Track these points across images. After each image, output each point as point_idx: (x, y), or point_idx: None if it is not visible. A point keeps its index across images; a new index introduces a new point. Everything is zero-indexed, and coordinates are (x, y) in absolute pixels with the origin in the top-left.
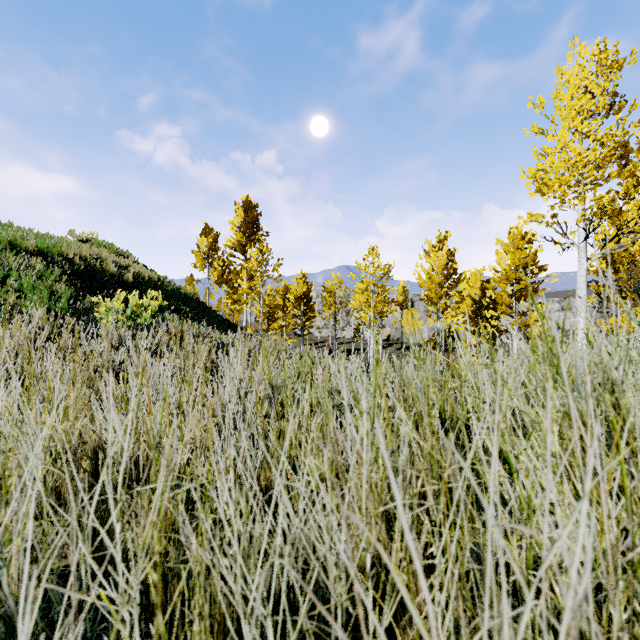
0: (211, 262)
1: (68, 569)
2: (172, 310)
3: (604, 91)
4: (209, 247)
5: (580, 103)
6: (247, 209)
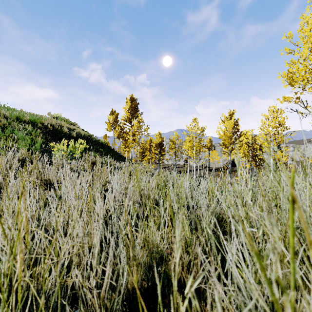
0: (114, 127)
1: None
2: (95, 150)
3: None
4: (113, 120)
5: None
6: (132, 101)
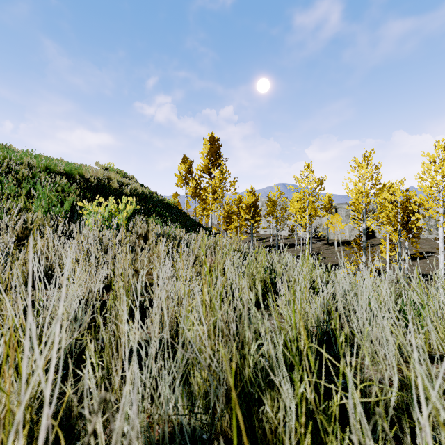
0: (187, 182)
1: None
2: (157, 215)
3: None
4: (186, 171)
5: None
6: (212, 142)
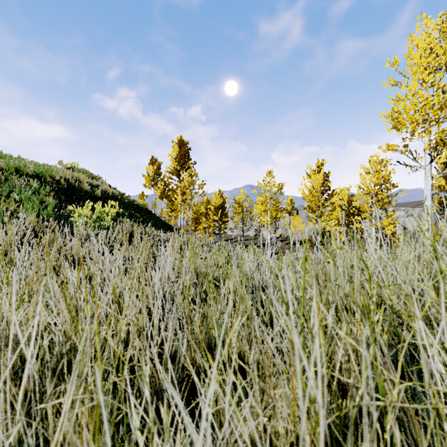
0: (156, 183)
1: (11, 445)
2: (128, 216)
3: (445, 51)
4: (154, 172)
5: (427, 61)
6: (181, 145)
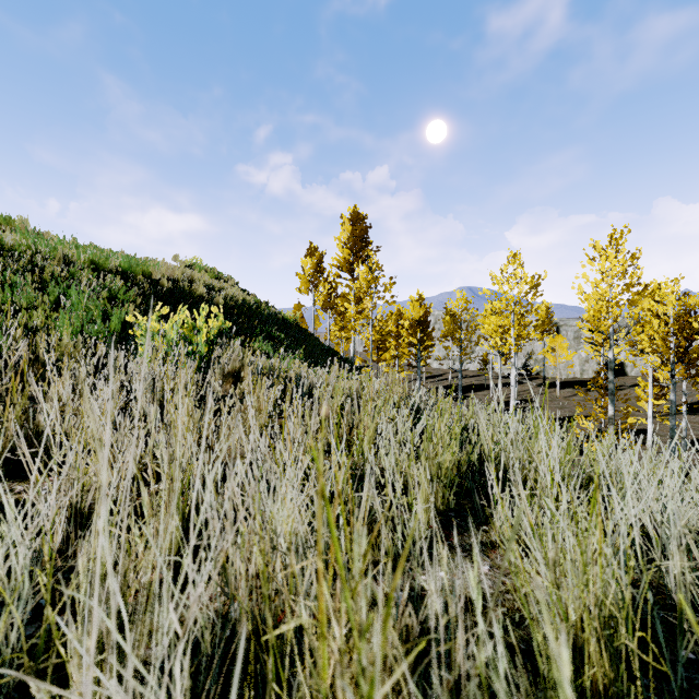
0: (316, 285)
1: None
2: (266, 337)
3: None
4: (314, 268)
5: None
6: (355, 222)
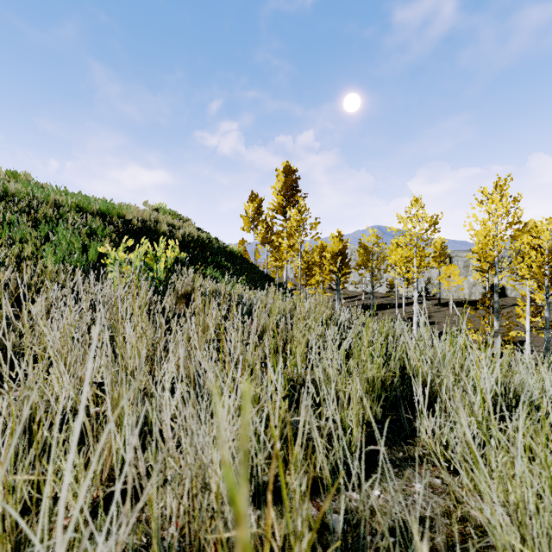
0: (256, 225)
1: None
2: (216, 266)
3: None
4: (254, 211)
5: None
6: (287, 174)
